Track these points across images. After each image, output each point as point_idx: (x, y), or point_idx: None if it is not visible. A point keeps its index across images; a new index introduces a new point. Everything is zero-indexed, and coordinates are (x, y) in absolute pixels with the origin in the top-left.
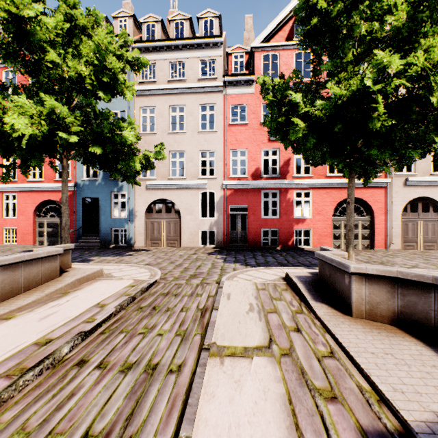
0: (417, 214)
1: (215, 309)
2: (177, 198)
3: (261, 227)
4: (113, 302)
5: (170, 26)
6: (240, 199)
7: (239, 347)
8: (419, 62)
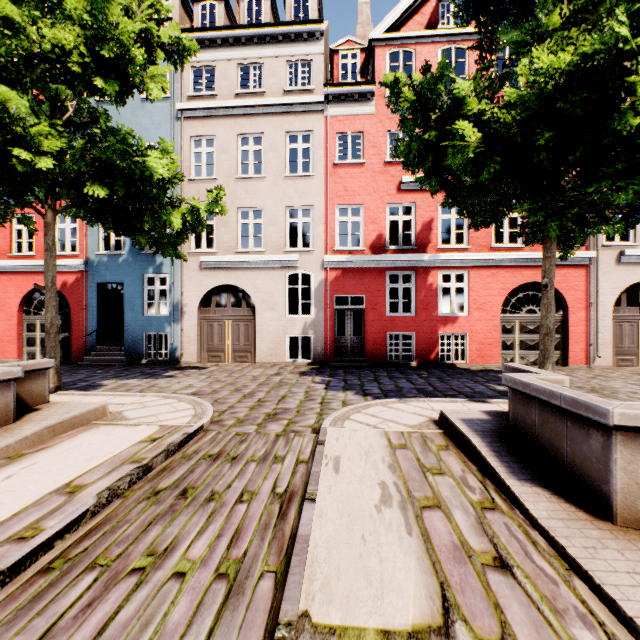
0: (638, 309)
1: (310, 500)
2: (250, 284)
3: (385, 330)
4: (99, 481)
5: (240, 7)
6: (352, 285)
7: (370, 632)
8: None
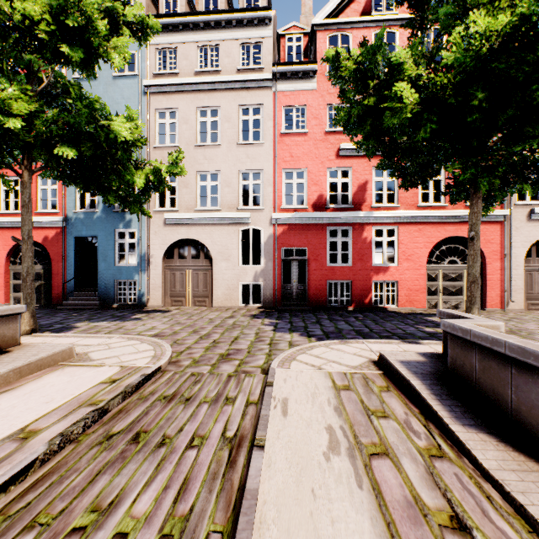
0: None
1: (259, 447)
2: (208, 238)
3: (326, 278)
4: (54, 426)
5: None
6: (297, 239)
7: None
8: None
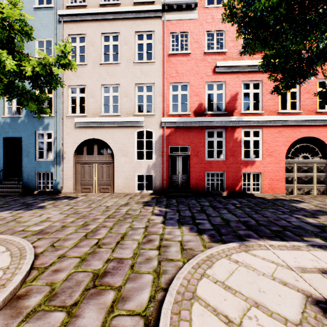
0: None
1: None
2: (110, 138)
3: (204, 170)
4: None
5: None
6: (181, 139)
7: None
8: None
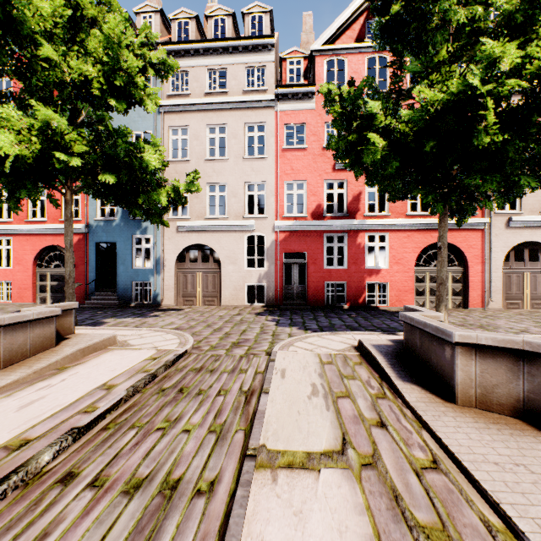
0: (523, 263)
1: (265, 393)
2: (217, 243)
3: (323, 280)
4: (124, 382)
5: (208, 24)
6: (297, 244)
7: (300, 452)
8: (538, 59)
